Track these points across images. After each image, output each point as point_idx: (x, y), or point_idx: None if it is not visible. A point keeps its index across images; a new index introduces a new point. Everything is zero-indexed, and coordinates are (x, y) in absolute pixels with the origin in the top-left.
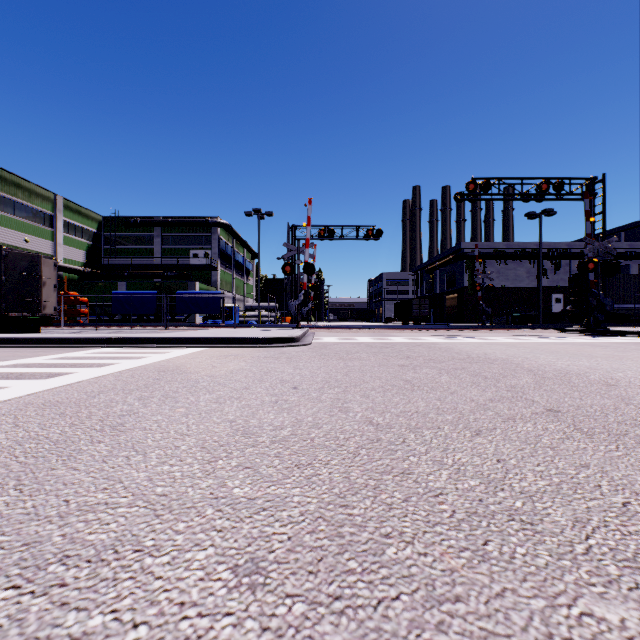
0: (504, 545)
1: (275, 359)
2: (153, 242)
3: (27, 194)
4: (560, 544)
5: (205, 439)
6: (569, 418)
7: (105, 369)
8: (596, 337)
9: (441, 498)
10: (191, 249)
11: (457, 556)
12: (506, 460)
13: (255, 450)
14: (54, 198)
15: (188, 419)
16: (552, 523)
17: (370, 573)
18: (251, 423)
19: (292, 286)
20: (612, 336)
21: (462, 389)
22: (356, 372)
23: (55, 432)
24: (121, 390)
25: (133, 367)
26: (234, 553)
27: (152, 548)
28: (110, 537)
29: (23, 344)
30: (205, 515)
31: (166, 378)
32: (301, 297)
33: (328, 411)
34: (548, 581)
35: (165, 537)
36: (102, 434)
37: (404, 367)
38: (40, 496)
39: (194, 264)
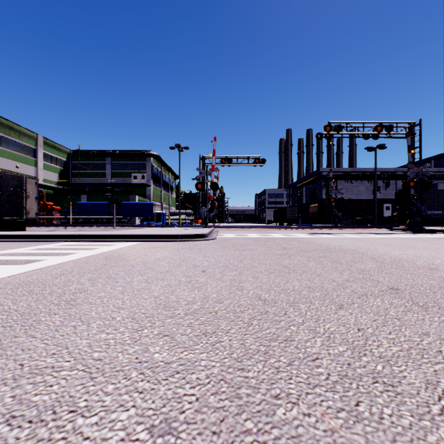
0: (373, 406)
1: (190, 250)
2: (106, 168)
3: (18, 134)
4: (418, 405)
5: (135, 312)
6: (407, 295)
7: (68, 257)
8: (416, 234)
9: (317, 362)
10: (132, 172)
11: (335, 417)
12: (365, 329)
13: (172, 321)
14: (36, 137)
15: (124, 295)
16: (409, 385)
17: (264, 433)
18: (170, 299)
19: (202, 198)
20: (427, 233)
21: (325, 272)
22: (248, 259)
23: (23, 306)
24: (77, 273)
25: (88, 255)
26: (151, 414)
27: (84, 409)
28: (51, 398)
29: (12, 239)
30: (130, 378)
31: (111, 264)
32: (209, 206)
33: (228, 289)
34: (414, 442)
35: (96, 398)
36: (58, 307)
37: (282, 255)
38: (1, 360)
39: (134, 183)
